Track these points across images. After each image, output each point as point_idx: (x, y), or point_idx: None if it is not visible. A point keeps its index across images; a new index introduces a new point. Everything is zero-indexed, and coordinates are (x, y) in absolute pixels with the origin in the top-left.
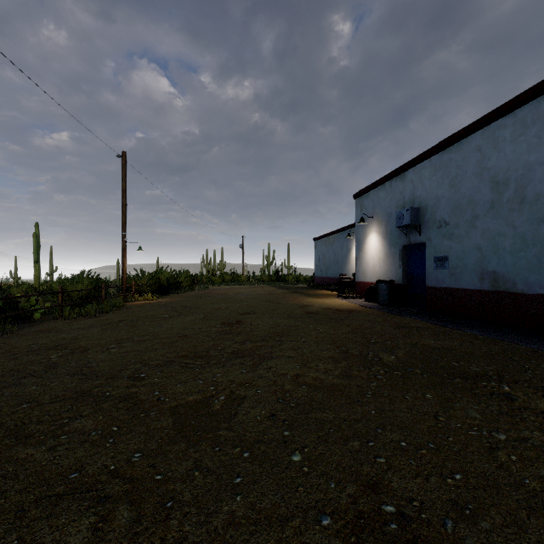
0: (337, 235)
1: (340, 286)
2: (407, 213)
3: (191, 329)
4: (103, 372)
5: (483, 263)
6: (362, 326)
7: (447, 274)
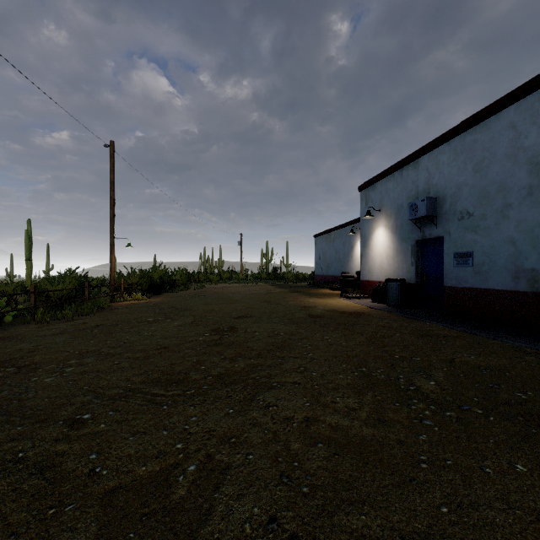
0: (338, 232)
1: (342, 284)
2: (422, 204)
3: (174, 338)
4: (35, 409)
5: (518, 260)
6: (378, 334)
7: (471, 272)
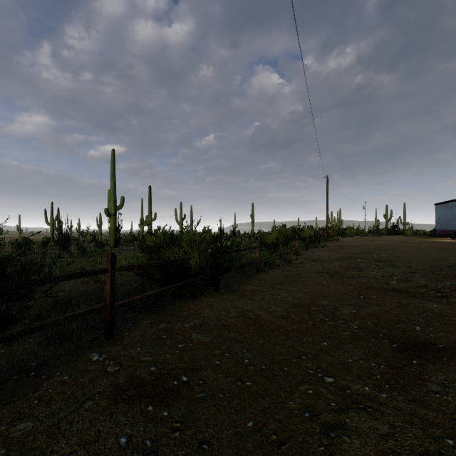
0: (454, 203)
1: (455, 234)
2: None
3: (388, 242)
4: (383, 245)
5: None
6: None
7: None
